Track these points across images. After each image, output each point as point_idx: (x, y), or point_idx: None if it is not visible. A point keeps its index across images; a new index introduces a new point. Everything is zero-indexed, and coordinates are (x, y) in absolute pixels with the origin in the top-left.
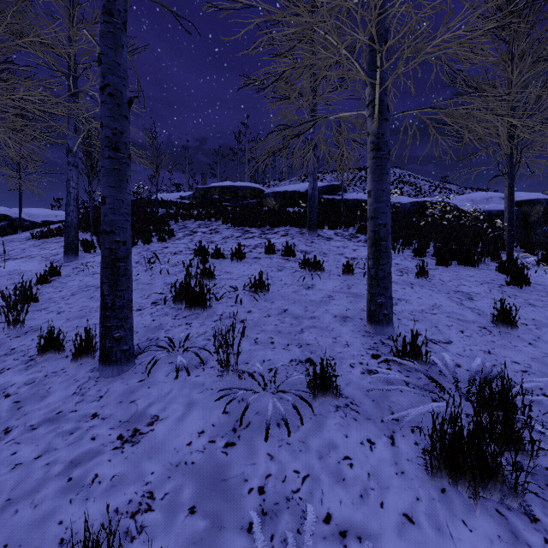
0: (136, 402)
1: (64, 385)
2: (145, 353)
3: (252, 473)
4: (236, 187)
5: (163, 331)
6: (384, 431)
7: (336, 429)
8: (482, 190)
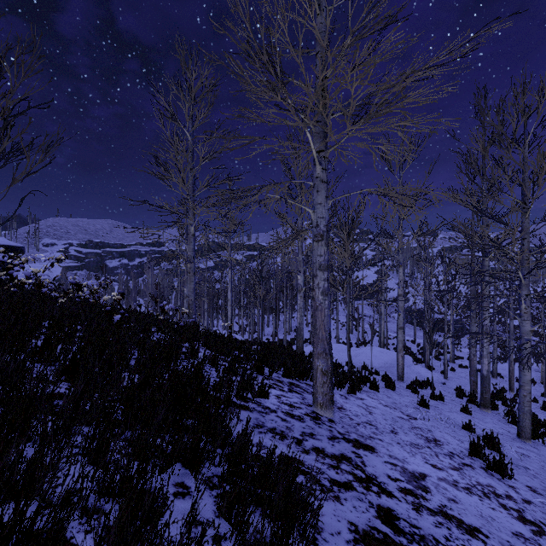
0: None
1: None
2: None
3: None
4: None
5: None
6: None
7: None
8: None
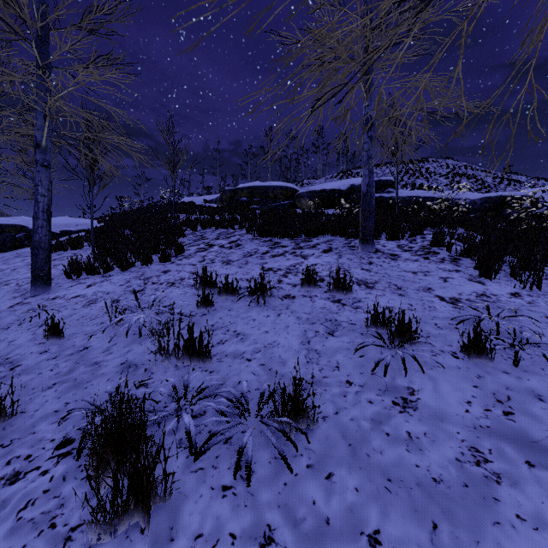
0: None
1: None
2: None
3: None
4: (266, 188)
5: None
6: None
7: None
8: None
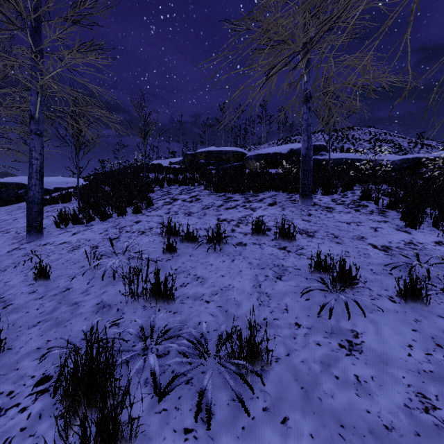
0: None
1: None
2: None
3: None
4: (220, 152)
5: None
6: None
7: None
8: None
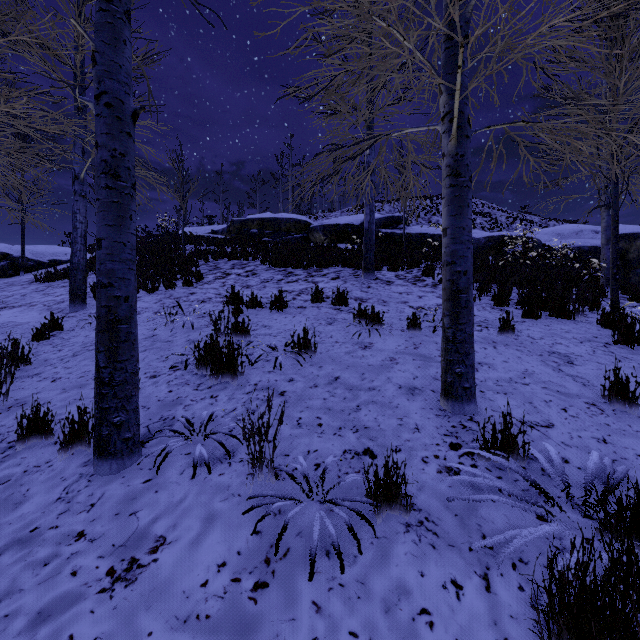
0: (138, 514)
1: (47, 486)
2: (156, 439)
3: (290, 636)
4: (278, 220)
5: (181, 407)
6: (475, 566)
7: (408, 562)
8: (569, 222)
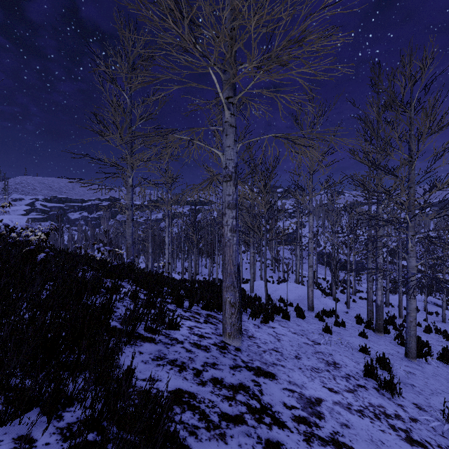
0: None
1: None
2: None
3: None
4: None
5: None
6: None
7: None
8: None
